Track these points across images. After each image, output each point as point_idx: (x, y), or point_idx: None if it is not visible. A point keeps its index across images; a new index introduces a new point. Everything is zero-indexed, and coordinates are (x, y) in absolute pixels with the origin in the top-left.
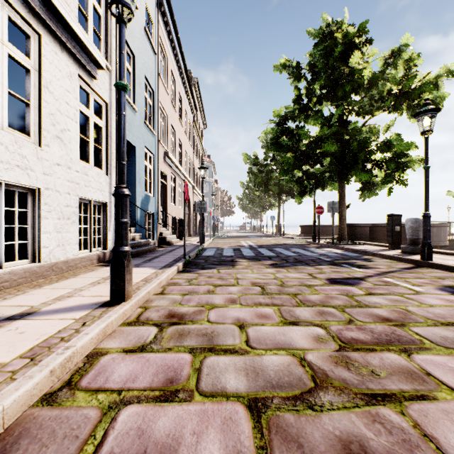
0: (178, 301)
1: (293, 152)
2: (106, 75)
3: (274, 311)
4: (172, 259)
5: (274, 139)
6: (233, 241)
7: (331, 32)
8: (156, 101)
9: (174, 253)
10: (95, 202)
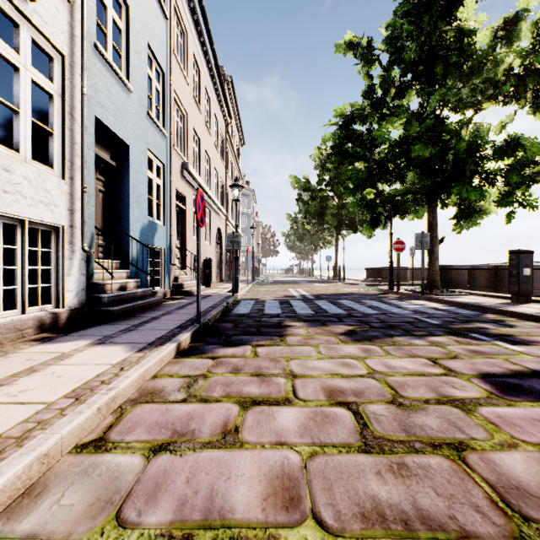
0: (119, 498)
1: (366, 162)
2: (60, 5)
3: None
4: (176, 325)
5: (335, 147)
6: (279, 289)
7: None
8: (168, 87)
9: (186, 310)
10: (36, 224)
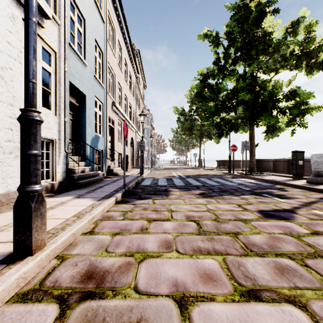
0: (105, 246)
1: (214, 102)
2: (54, 27)
3: (220, 266)
4: (113, 190)
5: (198, 92)
6: (166, 172)
7: (245, 4)
8: (105, 60)
9: (117, 183)
10: (43, 139)
